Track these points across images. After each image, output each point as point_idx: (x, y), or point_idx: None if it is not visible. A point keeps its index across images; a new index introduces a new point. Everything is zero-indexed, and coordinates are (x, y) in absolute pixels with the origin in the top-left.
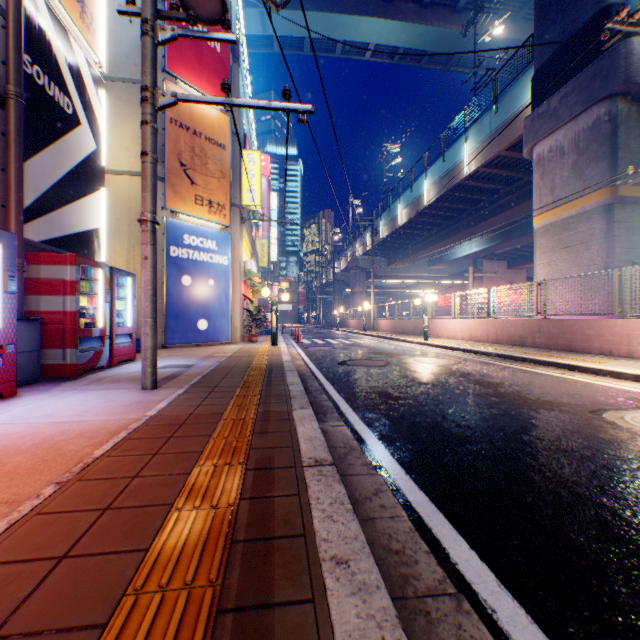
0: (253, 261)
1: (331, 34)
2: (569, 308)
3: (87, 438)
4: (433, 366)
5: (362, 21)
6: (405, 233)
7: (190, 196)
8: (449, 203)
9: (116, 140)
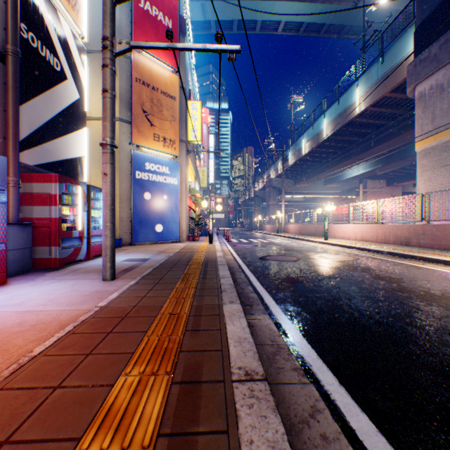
0: (196, 183)
1: (252, 16)
2: (448, 215)
3: (37, 331)
4: (336, 261)
5: (275, 4)
6: (307, 160)
7: (150, 134)
8: (342, 136)
9: (98, 95)
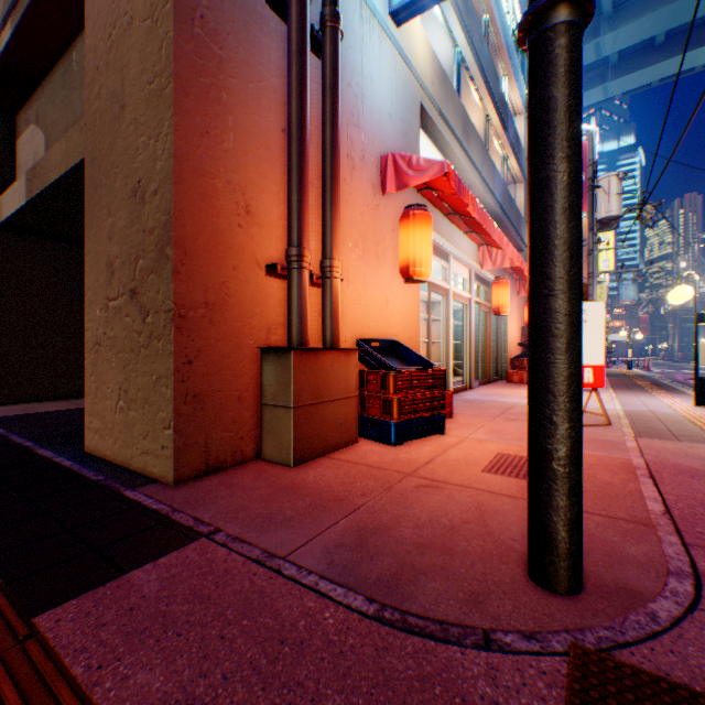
0: None
1: (685, 66)
2: None
3: None
4: None
5: None
6: None
7: None
8: None
9: None
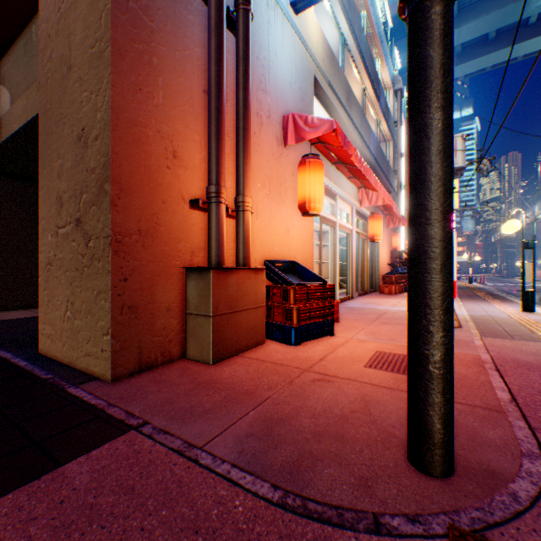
0: None
1: (510, 56)
2: None
3: None
4: None
5: None
6: None
7: None
8: None
9: None
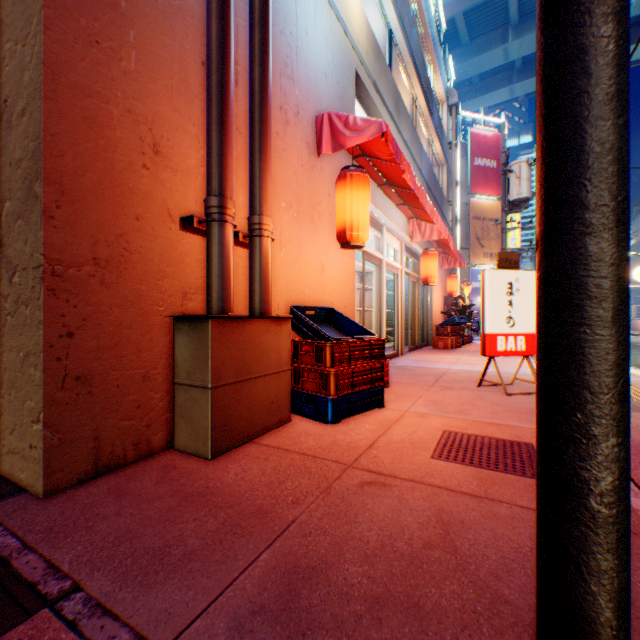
0: None
1: None
2: None
3: None
4: None
5: None
6: None
7: (479, 254)
8: None
9: None
